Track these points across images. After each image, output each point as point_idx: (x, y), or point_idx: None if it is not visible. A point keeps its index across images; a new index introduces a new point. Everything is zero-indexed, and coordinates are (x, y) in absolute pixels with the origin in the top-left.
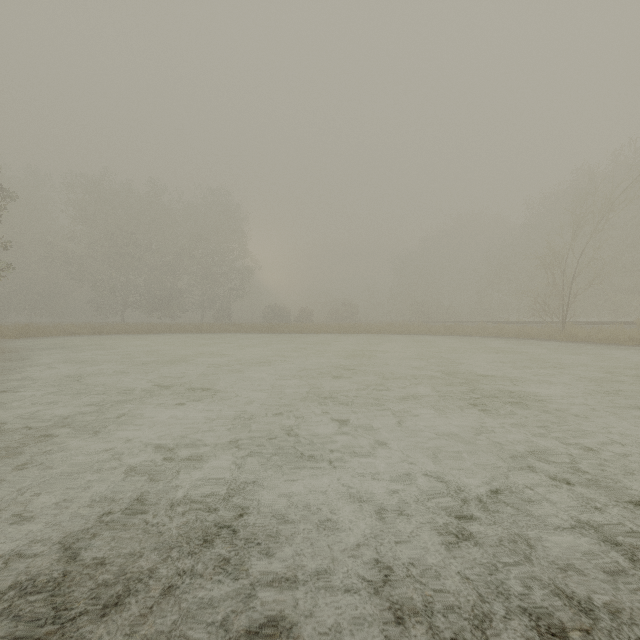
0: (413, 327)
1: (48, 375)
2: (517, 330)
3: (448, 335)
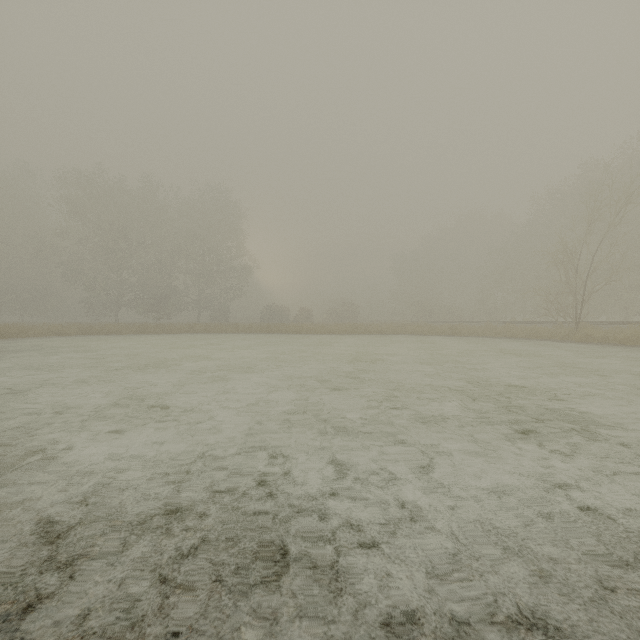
0: (416, 327)
1: None
2: (527, 330)
3: (453, 336)
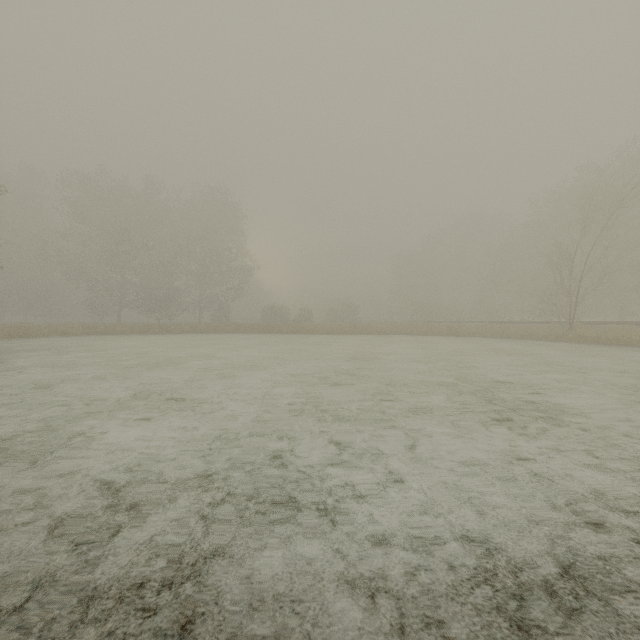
0: (415, 327)
1: (16, 381)
2: (523, 330)
3: (451, 335)
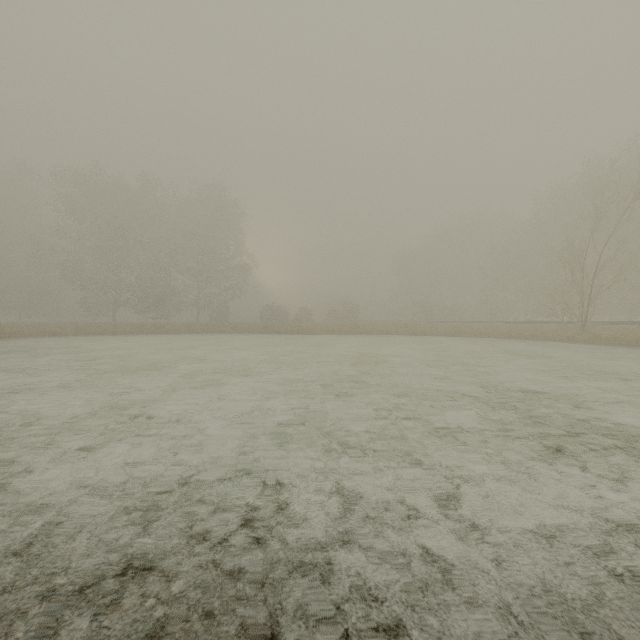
0: (418, 327)
1: None
2: (532, 330)
3: (456, 336)
